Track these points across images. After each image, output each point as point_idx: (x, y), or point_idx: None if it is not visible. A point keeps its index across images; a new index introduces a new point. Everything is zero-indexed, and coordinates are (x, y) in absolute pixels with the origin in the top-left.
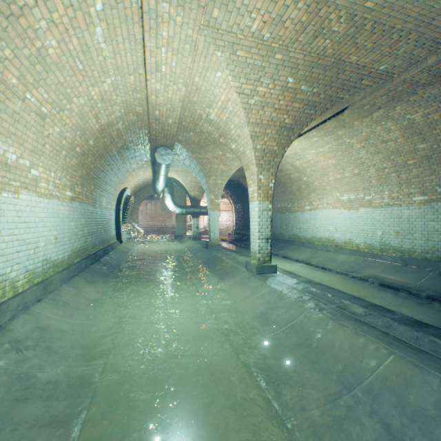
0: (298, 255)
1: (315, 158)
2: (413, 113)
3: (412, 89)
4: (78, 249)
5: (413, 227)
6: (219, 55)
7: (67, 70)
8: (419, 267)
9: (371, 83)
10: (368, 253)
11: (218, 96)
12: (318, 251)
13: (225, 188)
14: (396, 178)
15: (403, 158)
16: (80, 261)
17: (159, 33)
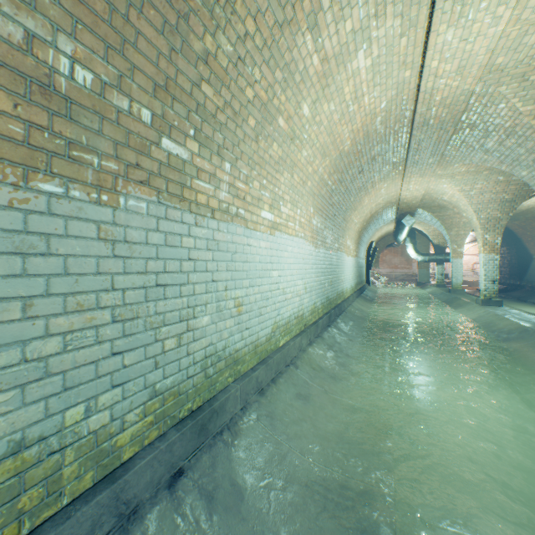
0: None
1: None
2: None
3: None
4: (355, 283)
5: None
6: (443, 181)
7: (367, 205)
8: None
9: None
10: None
11: (447, 192)
12: None
13: None
14: None
15: None
16: (356, 290)
17: (409, 183)
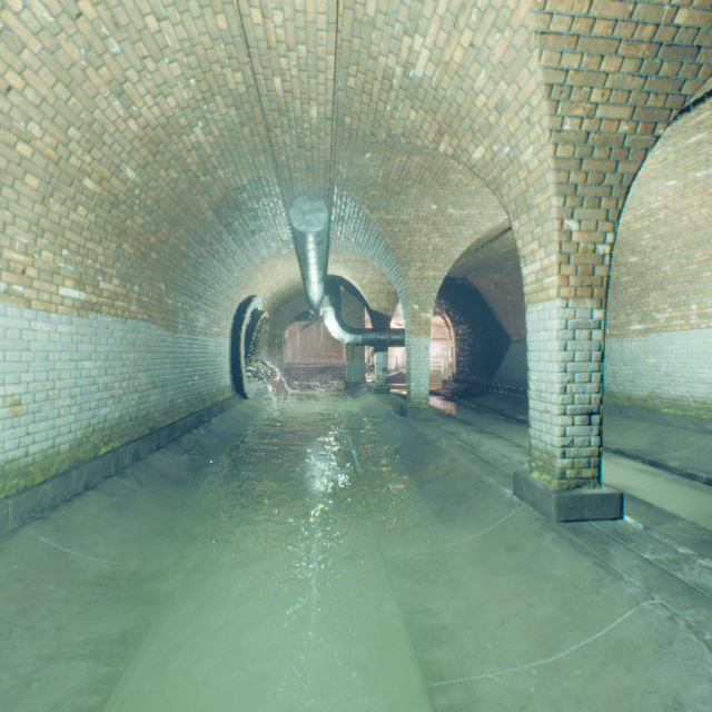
0: (618, 439)
1: (675, 203)
2: None
3: None
4: (115, 420)
5: None
6: None
7: None
8: None
9: None
10: None
11: None
12: (673, 432)
13: (437, 295)
14: None
15: None
16: (116, 449)
17: None
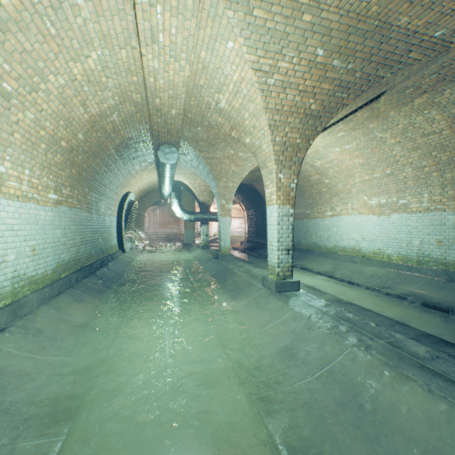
0: (319, 267)
1: (340, 157)
2: None
3: None
4: (67, 261)
5: None
6: (231, 16)
7: (33, 33)
8: None
9: (420, 56)
10: (403, 266)
11: (230, 75)
12: (341, 263)
13: (237, 193)
14: (439, 178)
15: (448, 154)
16: (69, 275)
17: None
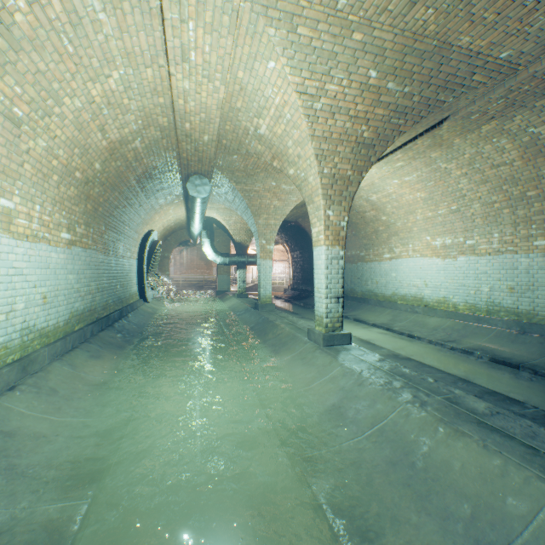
0: (375, 318)
1: (399, 191)
2: (539, 124)
3: (542, 88)
4: (81, 311)
5: (534, 282)
6: (272, 33)
7: (49, 52)
8: (543, 336)
9: (485, 79)
10: (471, 316)
11: (271, 98)
12: (401, 313)
13: (280, 231)
14: (510, 215)
15: (521, 188)
16: (83, 328)
17: None
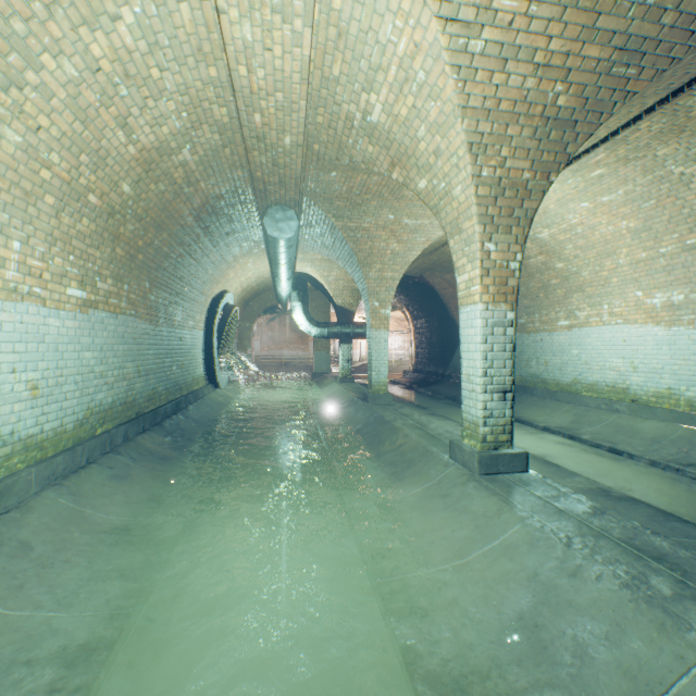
0: (547, 418)
1: (589, 220)
2: None
3: None
4: (108, 405)
5: None
6: None
7: None
8: None
9: None
10: None
11: (390, 44)
12: (589, 411)
13: (397, 292)
14: None
15: None
16: (110, 430)
17: None
